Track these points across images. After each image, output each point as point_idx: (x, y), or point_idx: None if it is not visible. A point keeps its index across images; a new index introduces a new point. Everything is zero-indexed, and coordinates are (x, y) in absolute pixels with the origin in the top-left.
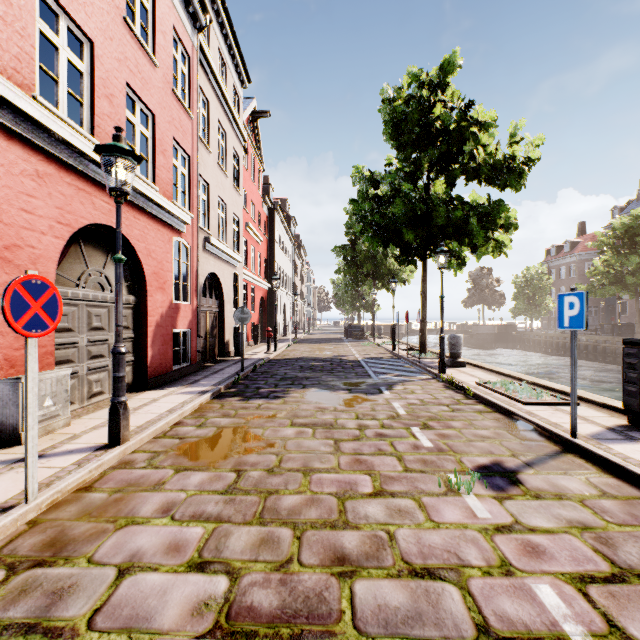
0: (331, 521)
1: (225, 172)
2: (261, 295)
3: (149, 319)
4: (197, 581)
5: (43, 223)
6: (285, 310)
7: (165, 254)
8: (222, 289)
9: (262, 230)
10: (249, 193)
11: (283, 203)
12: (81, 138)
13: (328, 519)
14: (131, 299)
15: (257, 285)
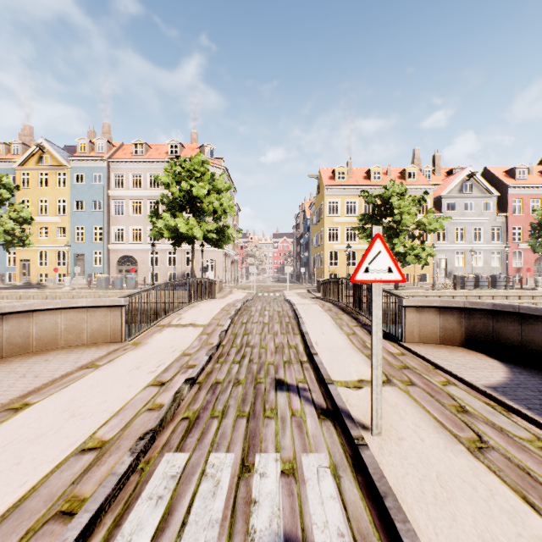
0: None
1: None
2: None
3: None
4: None
5: (531, 258)
6: None
7: None
8: None
9: None
10: None
11: None
12: None
13: None
14: None
15: None
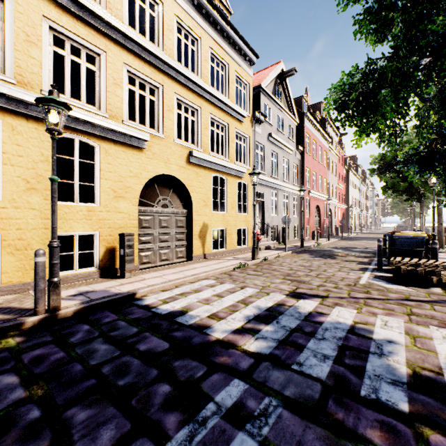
0: (362, 245)
1: (332, 174)
2: (342, 212)
3: (321, 223)
4: (348, 245)
5: (313, 208)
6: (354, 218)
7: (323, 207)
8: (331, 213)
9: (343, 182)
10: (338, 170)
11: (353, 158)
12: (317, 193)
13: (362, 245)
14: (318, 218)
15: (341, 207)
